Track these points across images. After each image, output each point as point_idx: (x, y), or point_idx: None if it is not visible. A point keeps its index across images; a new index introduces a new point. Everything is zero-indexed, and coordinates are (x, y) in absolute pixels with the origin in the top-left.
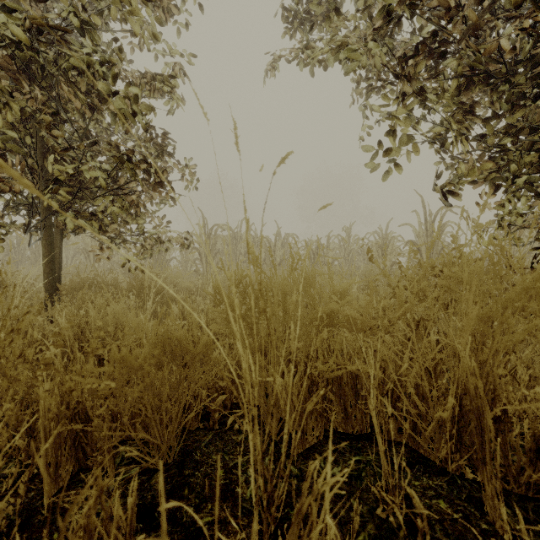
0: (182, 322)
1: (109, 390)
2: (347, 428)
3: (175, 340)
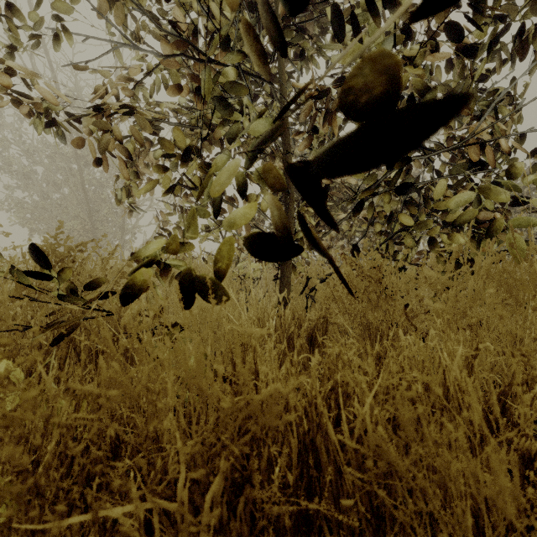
0: None
1: None
2: None
3: None
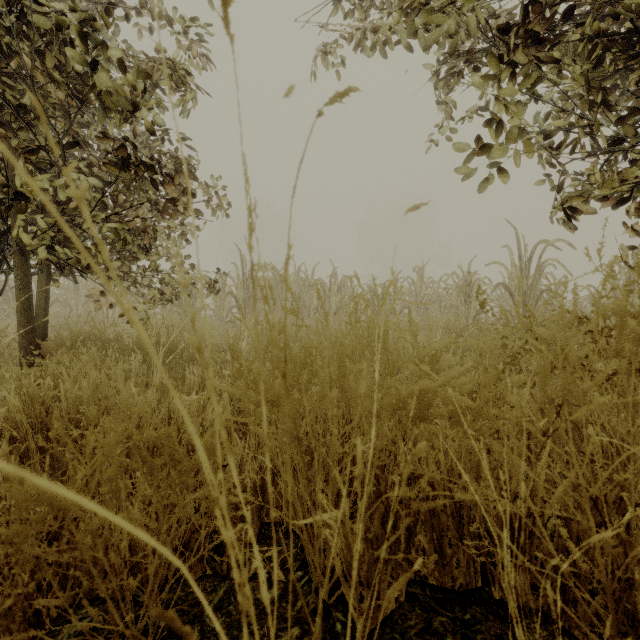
0: (194, 397)
1: (54, 519)
2: (443, 579)
3: (151, 445)
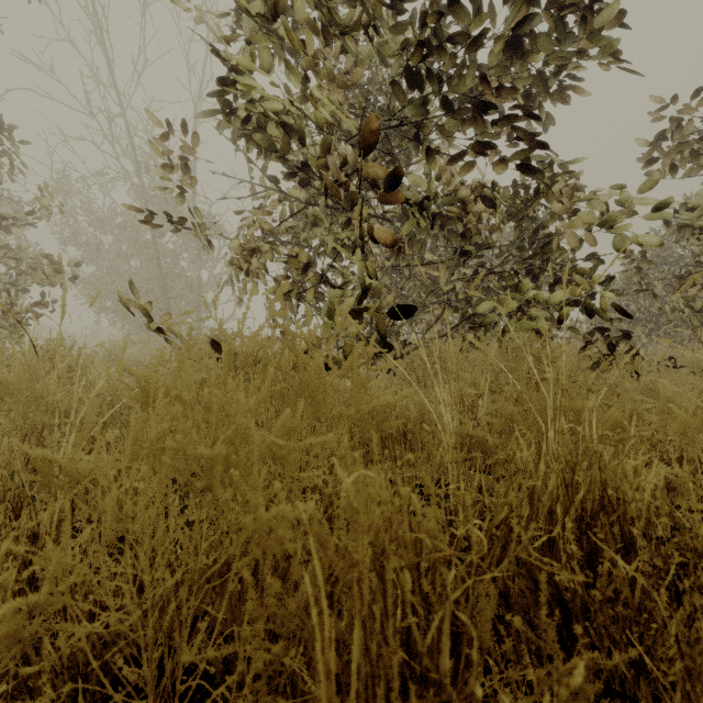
0: None
1: None
2: None
3: None
